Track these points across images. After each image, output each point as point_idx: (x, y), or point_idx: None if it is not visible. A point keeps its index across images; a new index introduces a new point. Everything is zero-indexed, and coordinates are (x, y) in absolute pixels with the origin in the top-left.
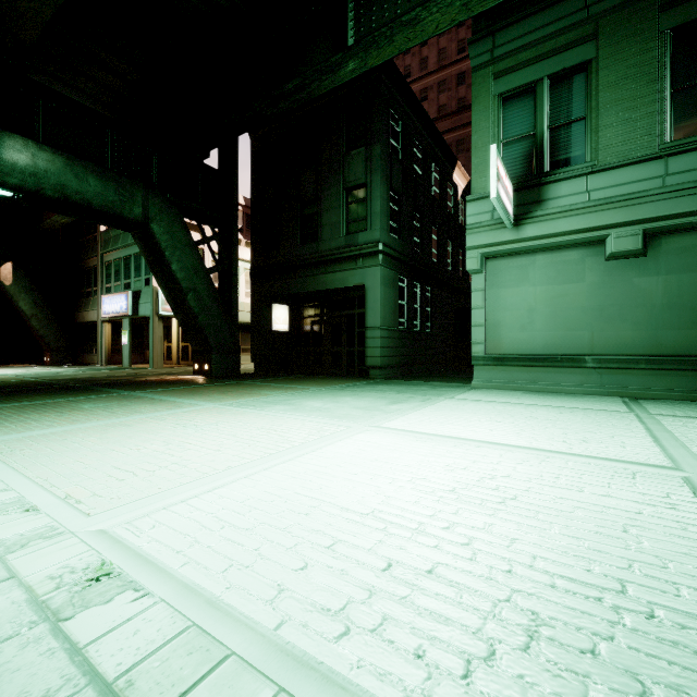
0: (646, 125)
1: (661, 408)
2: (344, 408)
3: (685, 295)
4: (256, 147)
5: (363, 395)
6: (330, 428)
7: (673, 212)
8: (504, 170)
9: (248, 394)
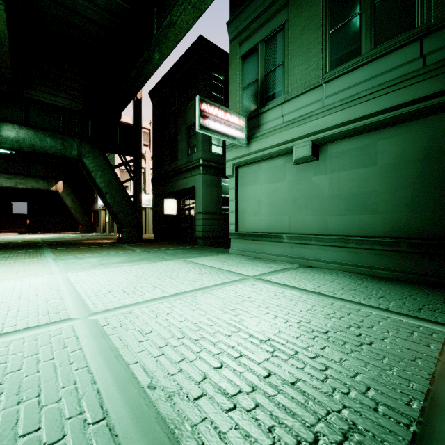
0: (315, 62)
1: (285, 275)
2: (96, 263)
3: (342, 188)
4: (154, 107)
5: (142, 256)
6: (40, 274)
7: (328, 126)
8: (222, 109)
9: (90, 252)
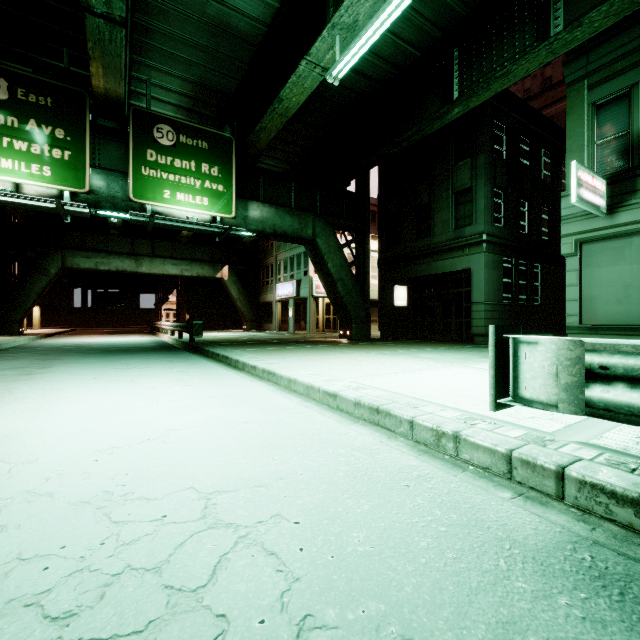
0: None
1: None
2: (447, 358)
3: None
4: (382, 168)
5: (464, 353)
6: (436, 365)
7: None
8: (590, 174)
9: (382, 349)
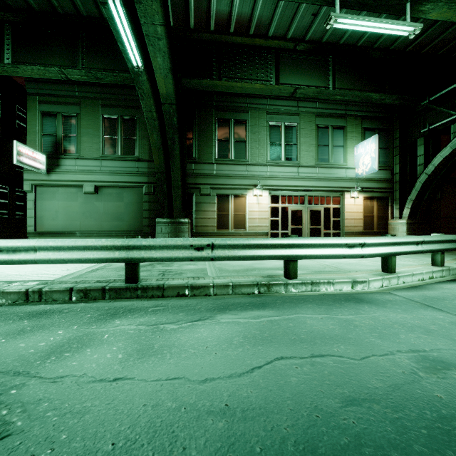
0: (96, 146)
1: None
2: None
3: (109, 210)
4: None
5: None
6: None
7: (103, 180)
8: (31, 150)
9: None
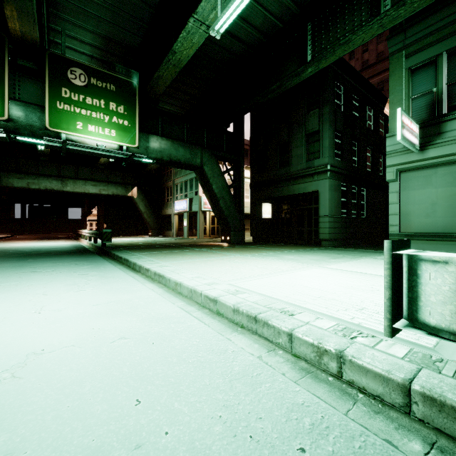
0: None
1: None
2: (305, 259)
3: None
4: (253, 115)
5: (316, 254)
6: (298, 266)
7: None
8: (409, 119)
9: (254, 252)
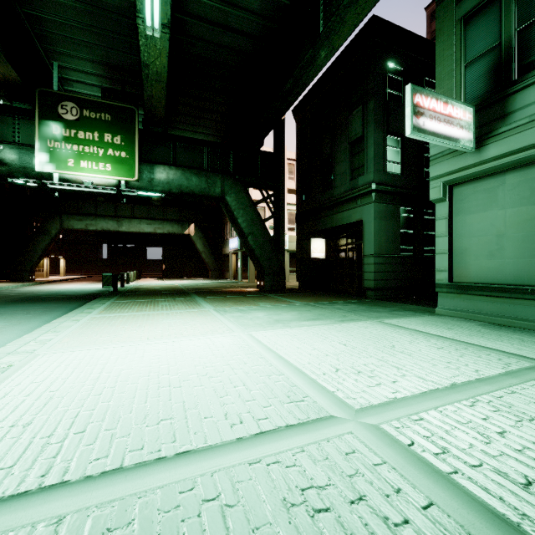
0: None
1: None
2: (268, 319)
3: None
4: (298, 127)
5: (312, 311)
6: (220, 330)
7: None
8: (441, 100)
9: (246, 304)
